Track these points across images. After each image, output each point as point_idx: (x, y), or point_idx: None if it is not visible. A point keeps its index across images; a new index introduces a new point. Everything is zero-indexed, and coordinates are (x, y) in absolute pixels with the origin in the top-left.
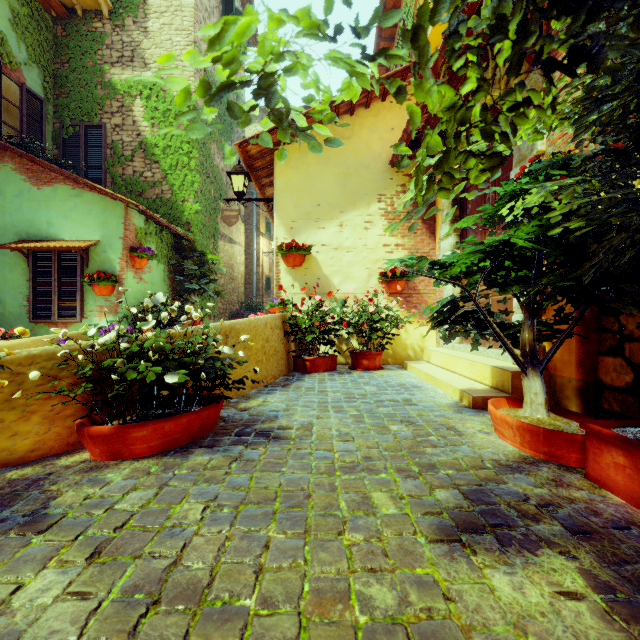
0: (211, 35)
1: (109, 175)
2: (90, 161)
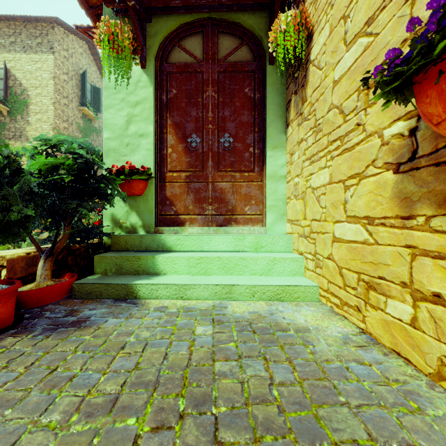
0: (70, 114)
1: None
2: None
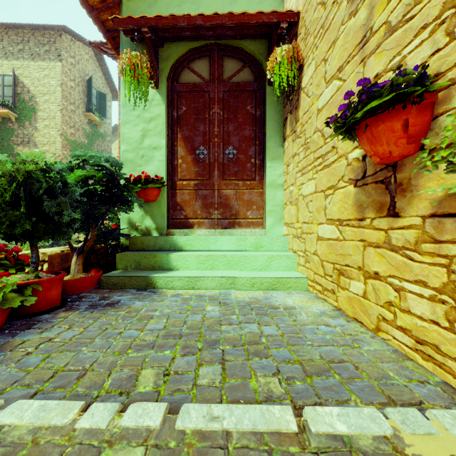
0: (76, 120)
1: None
2: None
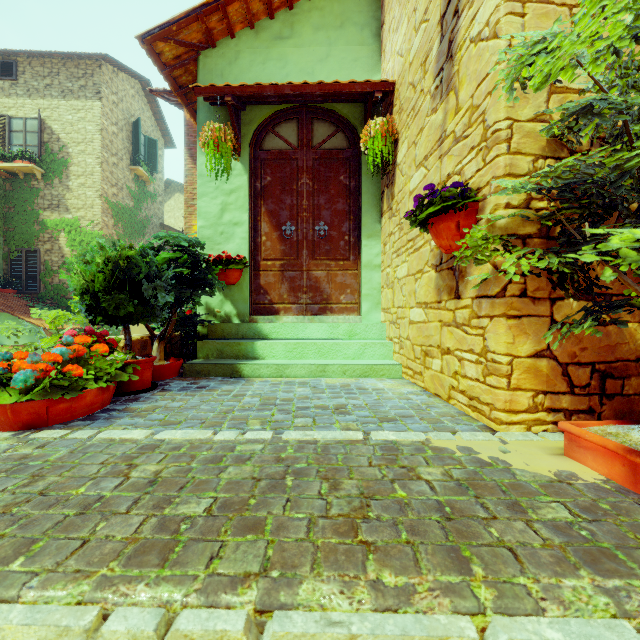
0: (120, 177)
1: (42, 283)
2: (29, 274)
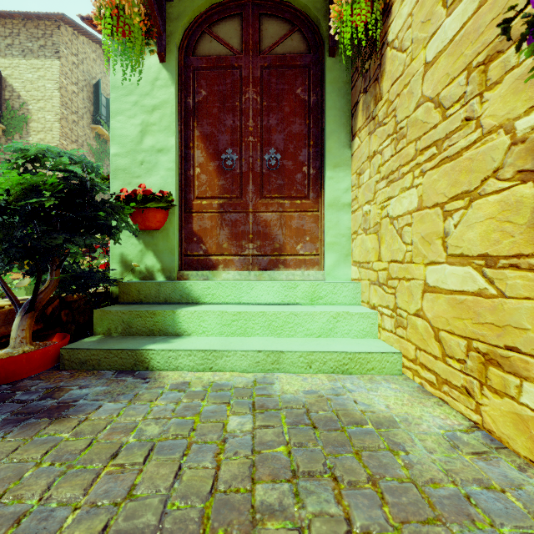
0: (80, 134)
1: None
2: None
